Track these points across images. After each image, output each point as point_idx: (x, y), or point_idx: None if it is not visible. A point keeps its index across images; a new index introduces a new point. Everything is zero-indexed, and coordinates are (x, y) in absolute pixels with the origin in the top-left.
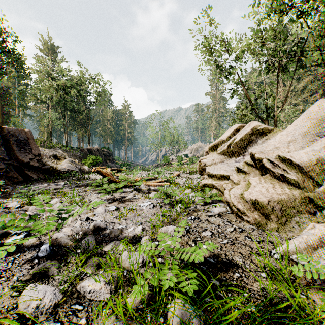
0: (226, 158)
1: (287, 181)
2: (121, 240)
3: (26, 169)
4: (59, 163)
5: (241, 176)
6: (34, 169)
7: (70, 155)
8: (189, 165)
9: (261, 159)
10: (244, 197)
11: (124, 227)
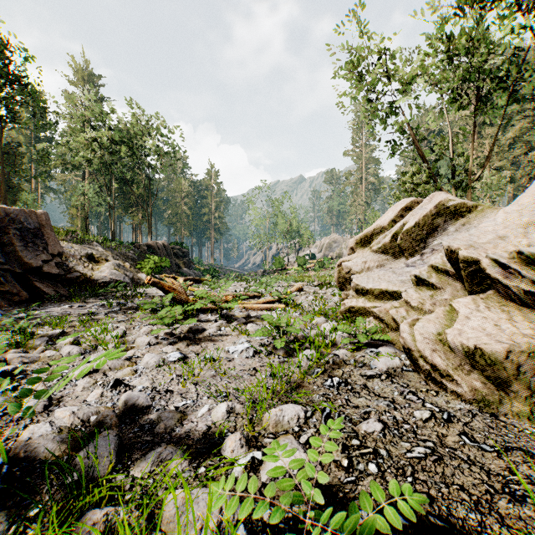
0: (389, 260)
1: None
2: (177, 443)
3: (36, 279)
4: (97, 269)
5: (425, 294)
6: (51, 279)
7: (116, 255)
8: (317, 272)
9: (471, 260)
10: (444, 340)
11: (190, 404)
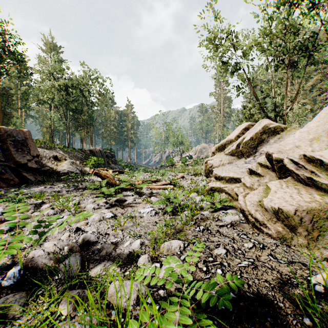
0: (235, 159)
1: (314, 186)
2: (113, 260)
3: (24, 170)
4: (59, 165)
5: (254, 179)
6: (32, 171)
7: (71, 156)
8: (193, 167)
9: (280, 160)
10: (262, 205)
11: (119, 240)
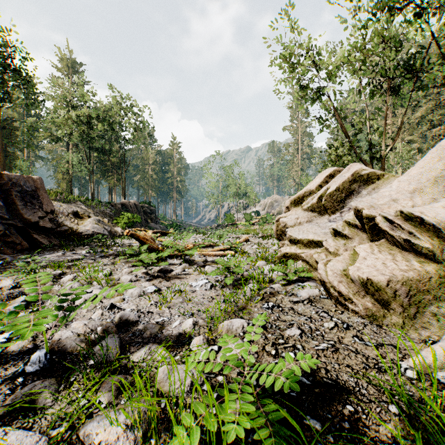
0: (316, 216)
1: (414, 250)
2: (159, 343)
3: (34, 231)
4: (81, 224)
5: (340, 243)
6: (46, 232)
7: (96, 212)
8: (261, 226)
9: (371, 217)
10: (348, 275)
11: (166, 320)
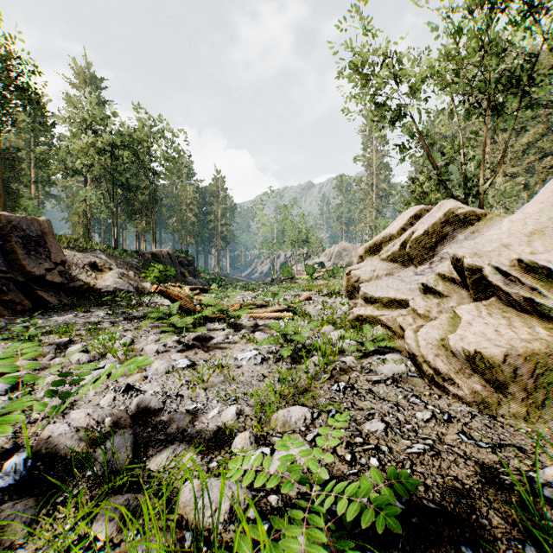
0: (398, 268)
1: (537, 313)
2: (189, 442)
3: (39, 287)
4: (100, 278)
5: (432, 302)
6: (54, 288)
7: (120, 264)
8: (326, 281)
9: (476, 268)
10: (446, 346)
11: (201, 407)
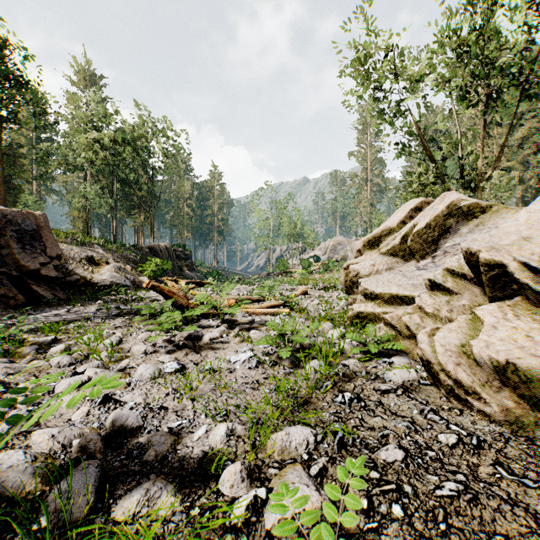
0: (398, 262)
1: None
2: (168, 475)
3: (34, 282)
4: (97, 272)
5: (441, 300)
6: (49, 283)
7: (117, 258)
8: (322, 275)
9: (494, 263)
10: (468, 353)
11: (186, 424)
